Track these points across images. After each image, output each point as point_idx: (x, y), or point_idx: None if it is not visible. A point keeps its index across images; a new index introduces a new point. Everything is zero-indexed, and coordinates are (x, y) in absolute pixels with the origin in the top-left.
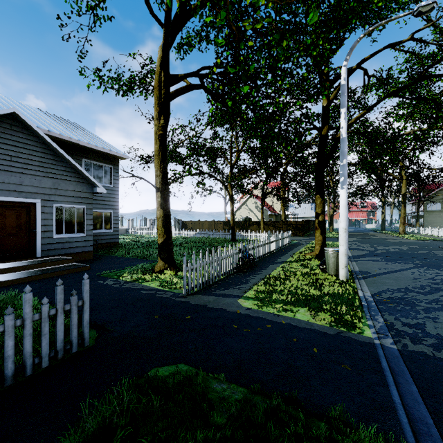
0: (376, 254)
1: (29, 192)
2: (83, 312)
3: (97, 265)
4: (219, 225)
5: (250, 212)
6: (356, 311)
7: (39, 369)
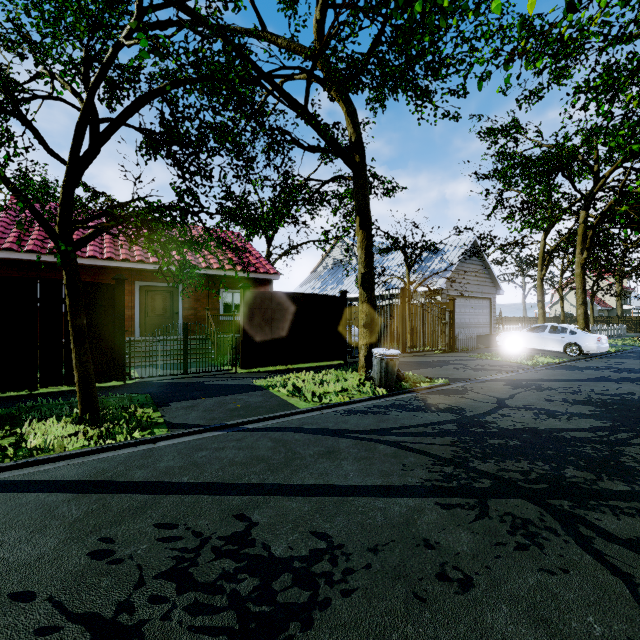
0: None
1: None
2: None
3: None
4: (530, 322)
5: (571, 307)
6: None
7: None
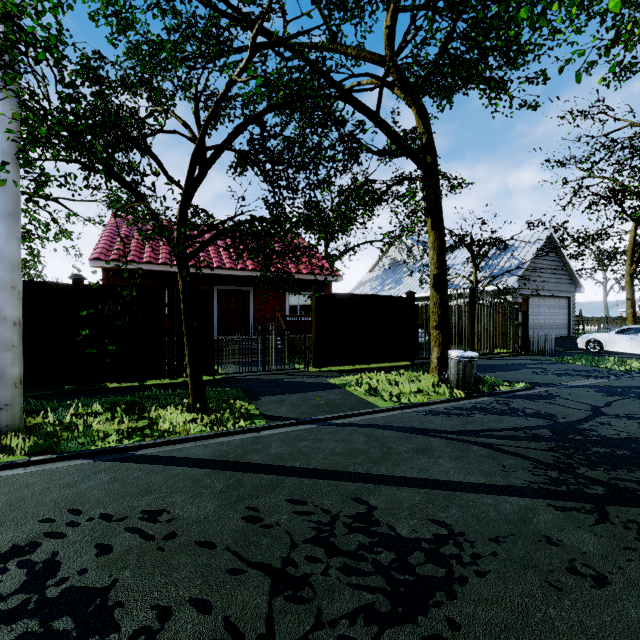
0: None
1: None
2: None
3: None
4: (614, 322)
5: None
6: None
7: None
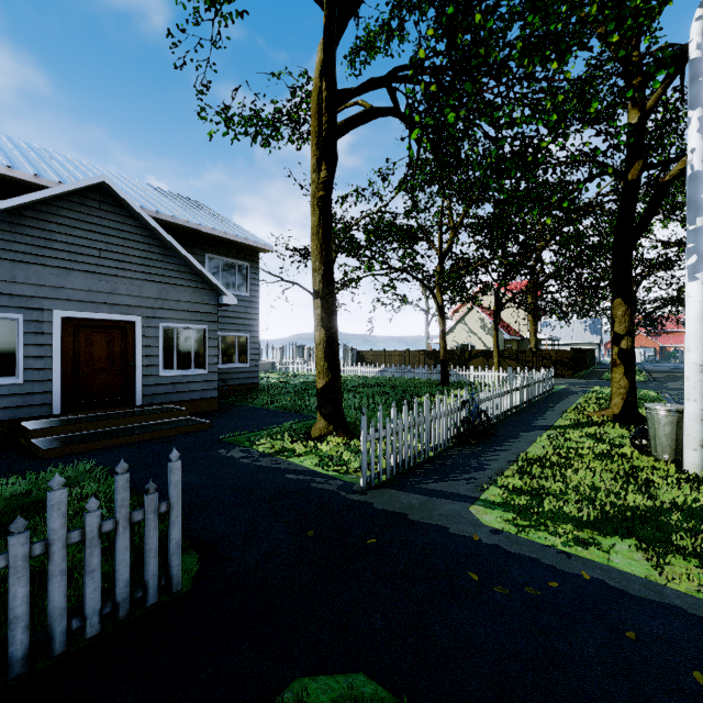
0: None
1: (125, 305)
2: (169, 525)
3: (223, 421)
4: (417, 358)
5: (471, 336)
6: None
7: (80, 642)
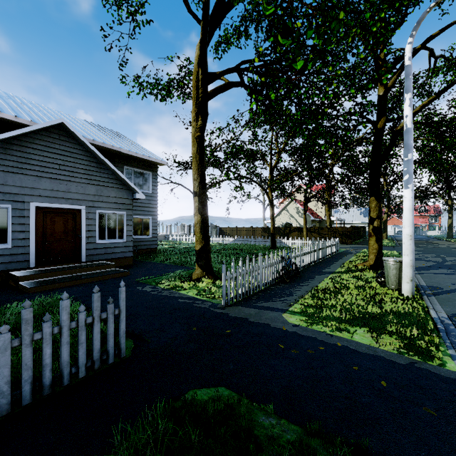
0: (446, 266)
1: (75, 199)
2: (119, 321)
3: (137, 271)
4: (257, 232)
5: (290, 218)
6: (432, 336)
7: (76, 380)
